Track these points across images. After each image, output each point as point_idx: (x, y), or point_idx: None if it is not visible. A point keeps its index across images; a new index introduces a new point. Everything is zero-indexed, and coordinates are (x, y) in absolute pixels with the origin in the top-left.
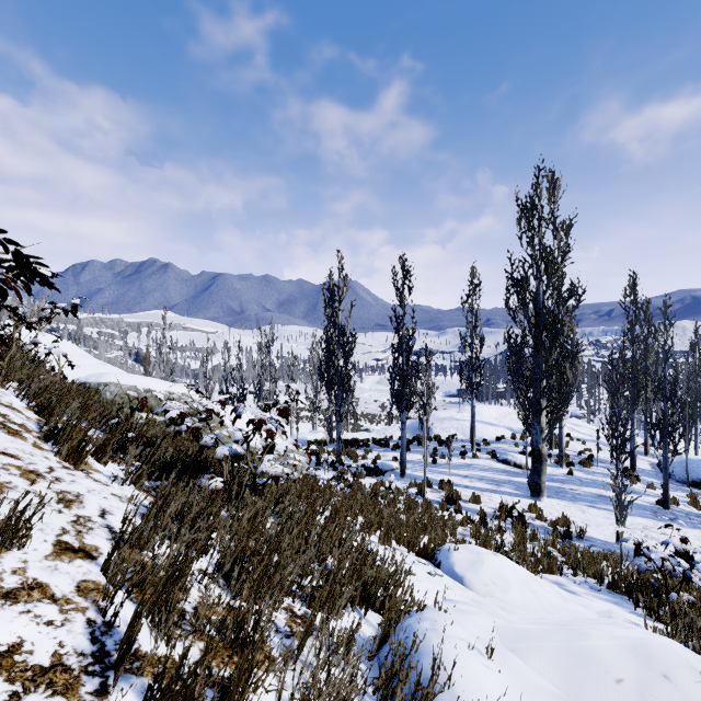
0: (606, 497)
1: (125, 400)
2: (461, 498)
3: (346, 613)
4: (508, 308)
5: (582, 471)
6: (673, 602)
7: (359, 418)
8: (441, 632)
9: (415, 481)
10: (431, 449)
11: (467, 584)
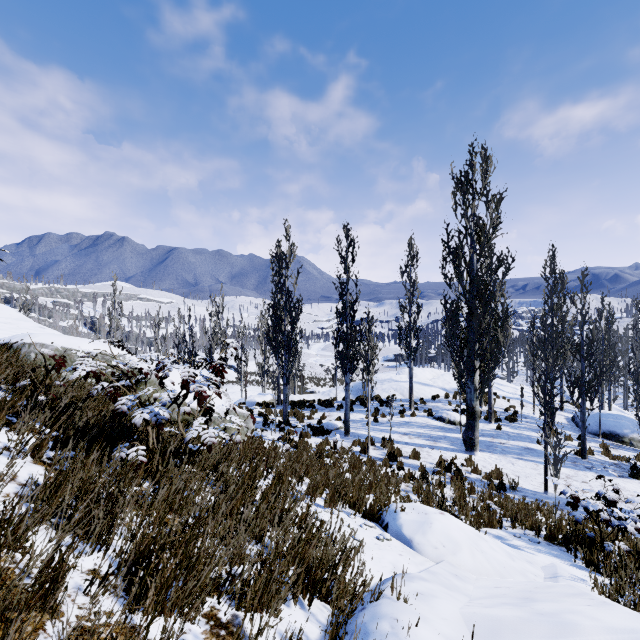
0: (531, 450)
1: (52, 361)
2: (402, 455)
3: (286, 609)
4: (444, 275)
5: (508, 426)
6: (611, 554)
7: (306, 382)
8: (405, 638)
9: (359, 439)
10: (372, 409)
11: (416, 547)
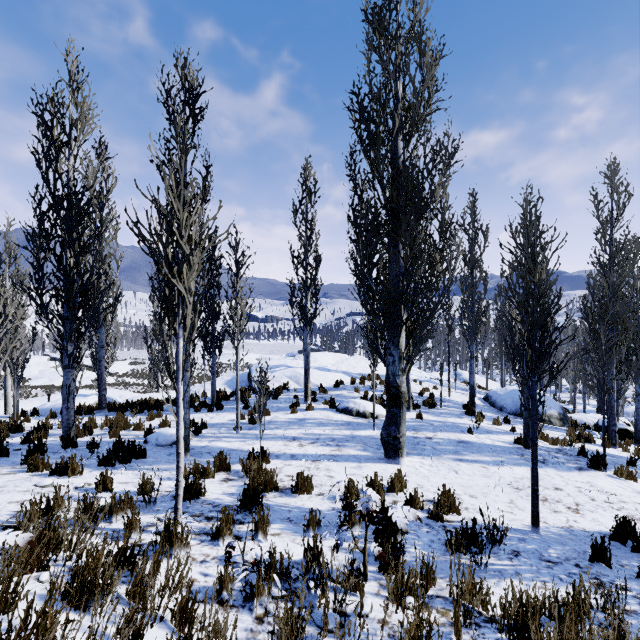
0: (467, 443)
1: None
2: (278, 487)
3: None
4: (353, 182)
5: (429, 413)
6: None
7: (194, 381)
8: None
9: (195, 463)
10: (252, 404)
11: None
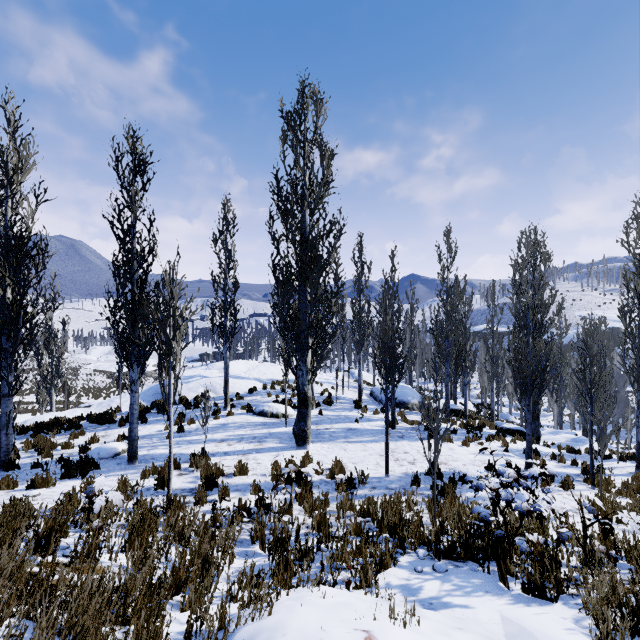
0: (354, 430)
1: None
2: (224, 473)
3: None
4: (272, 236)
5: (328, 409)
6: (544, 559)
7: (79, 395)
8: None
9: (153, 465)
10: (175, 415)
11: None
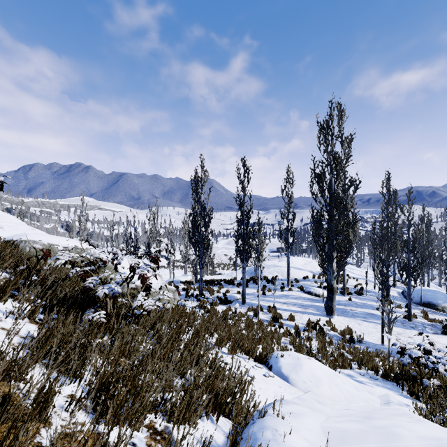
0: (373, 314)
1: (41, 253)
2: (282, 318)
3: (201, 422)
4: (312, 193)
5: (357, 298)
6: (427, 387)
7: (215, 266)
8: (282, 442)
9: (252, 307)
10: (261, 285)
11: (291, 382)
